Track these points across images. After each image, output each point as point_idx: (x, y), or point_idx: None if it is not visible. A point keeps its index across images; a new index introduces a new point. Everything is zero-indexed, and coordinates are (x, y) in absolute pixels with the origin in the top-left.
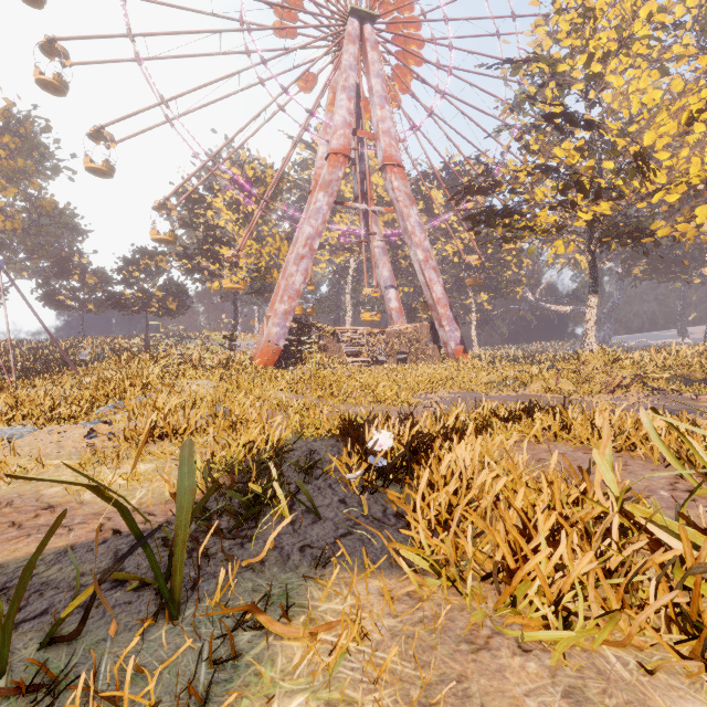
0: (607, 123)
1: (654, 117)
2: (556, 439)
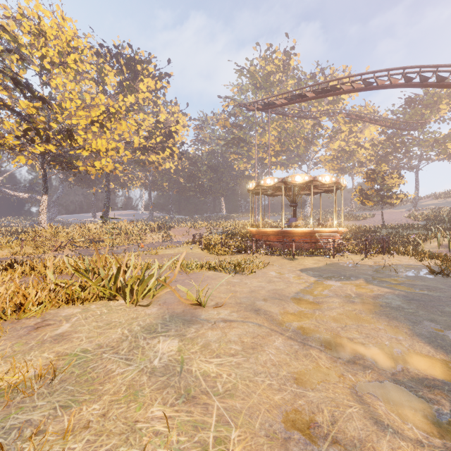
0: (53, 104)
1: (78, 109)
2: (28, 275)
